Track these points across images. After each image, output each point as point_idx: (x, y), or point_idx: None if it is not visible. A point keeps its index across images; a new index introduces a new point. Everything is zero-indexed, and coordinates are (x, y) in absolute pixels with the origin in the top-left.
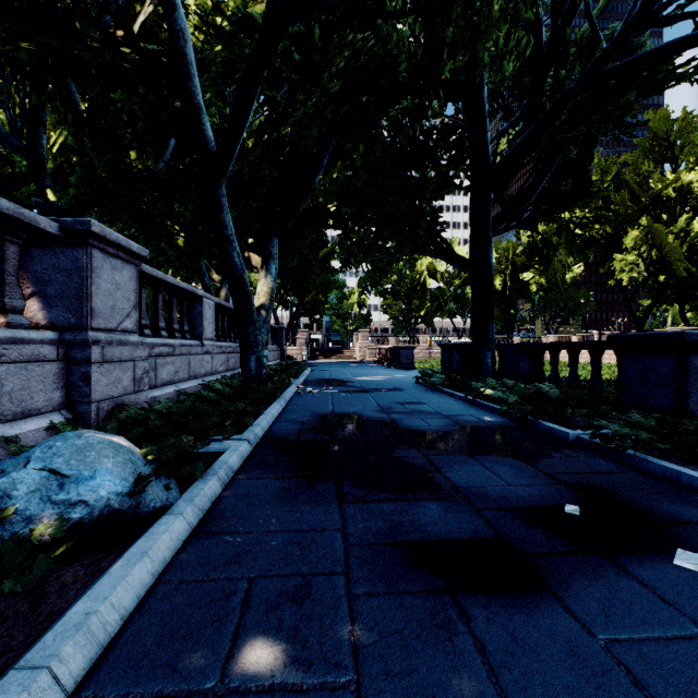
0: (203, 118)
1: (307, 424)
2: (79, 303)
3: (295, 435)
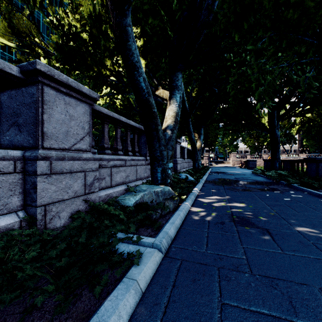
0: (185, 102)
1: (214, 179)
2: (175, 153)
3: (212, 180)
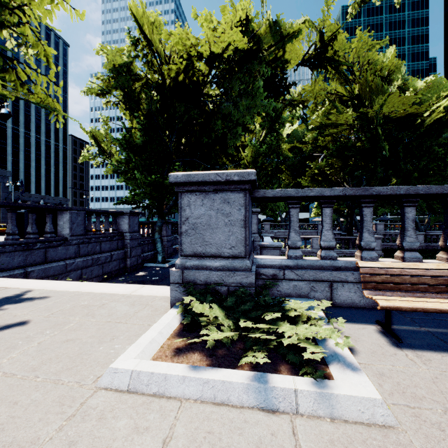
0: None
1: None
2: (376, 229)
3: None
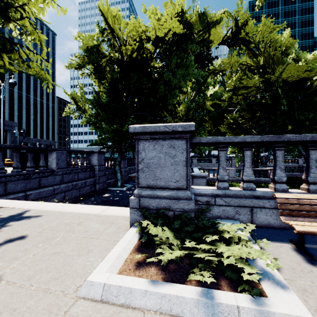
0: None
1: None
2: None
3: None
